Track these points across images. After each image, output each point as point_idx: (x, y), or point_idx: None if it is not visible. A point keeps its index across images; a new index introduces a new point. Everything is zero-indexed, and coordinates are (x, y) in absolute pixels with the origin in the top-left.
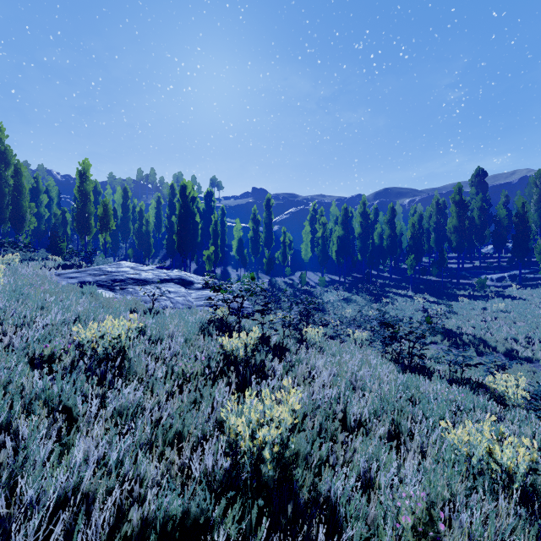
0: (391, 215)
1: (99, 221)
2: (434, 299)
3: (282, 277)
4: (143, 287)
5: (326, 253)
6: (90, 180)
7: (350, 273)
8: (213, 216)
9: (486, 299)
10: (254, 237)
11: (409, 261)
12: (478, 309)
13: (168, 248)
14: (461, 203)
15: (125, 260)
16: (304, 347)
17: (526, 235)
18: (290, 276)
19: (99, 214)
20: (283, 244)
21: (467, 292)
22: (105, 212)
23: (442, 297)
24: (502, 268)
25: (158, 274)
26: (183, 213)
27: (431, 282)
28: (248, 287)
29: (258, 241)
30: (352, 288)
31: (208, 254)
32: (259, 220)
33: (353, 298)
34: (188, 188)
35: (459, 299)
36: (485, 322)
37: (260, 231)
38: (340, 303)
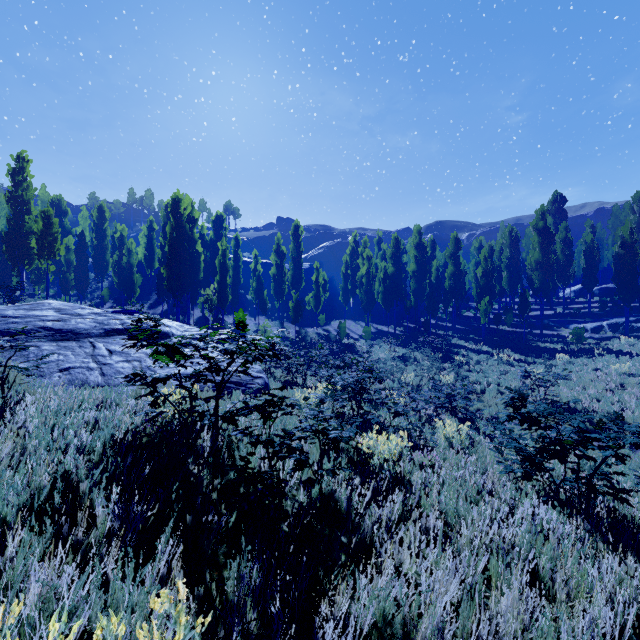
0: (455, 248)
1: (36, 241)
2: (519, 356)
3: (315, 327)
4: (59, 344)
5: (372, 295)
6: (30, 183)
7: (401, 322)
8: (220, 244)
9: (590, 356)
10: (277, 274)
11: (483, 306)
12: (590, 372)
13: (159, 287)
14: (545, 231)
15: (101, 305)
16: (371, 491)
17: (634, 271)
18: (325, 326)
19: (37, 231)
20: (316, 284)
21: (560, 347)
22: (46, 228)
23: (529, 354)
24: (594, 315)
25: (104, 321)
26: (176, 237)
27: (506, 334)
28: (231, 348)
29: (283, 280)
30: (407, 342)
31: (208, 294)
32: (284, 252)
33: (412, 356)
34: (182, 202)
35: (557, 357)
36: (611, 391)
37: (287, 268)
38: (394, 363)
